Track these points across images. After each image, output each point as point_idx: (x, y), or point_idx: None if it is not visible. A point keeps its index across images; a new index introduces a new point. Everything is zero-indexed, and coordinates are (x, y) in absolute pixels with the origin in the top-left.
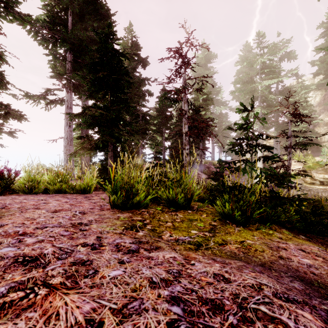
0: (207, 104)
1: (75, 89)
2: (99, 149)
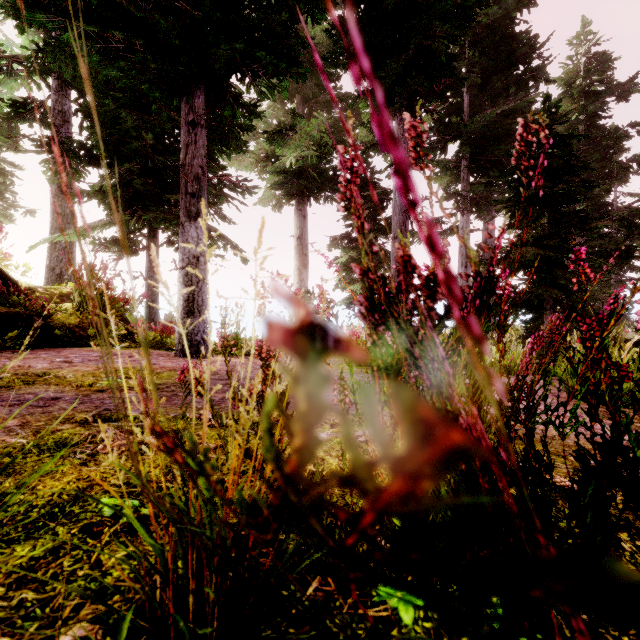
0: None
1: (475, 208)
2: (526, 306)
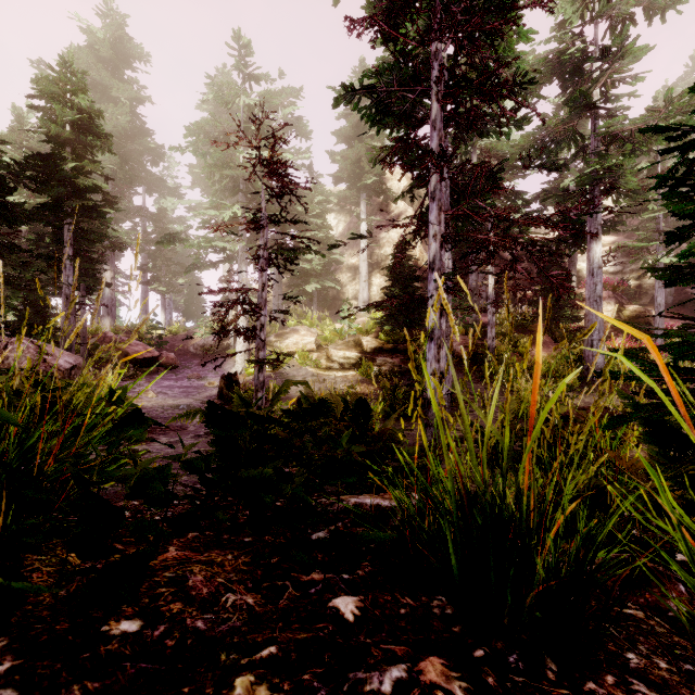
0: (89, 146)
1: None
2: None
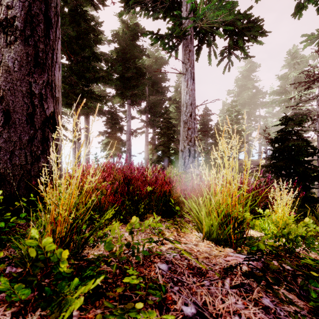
0: (238, 119)
1: (150, 127)
2: (161, 161)
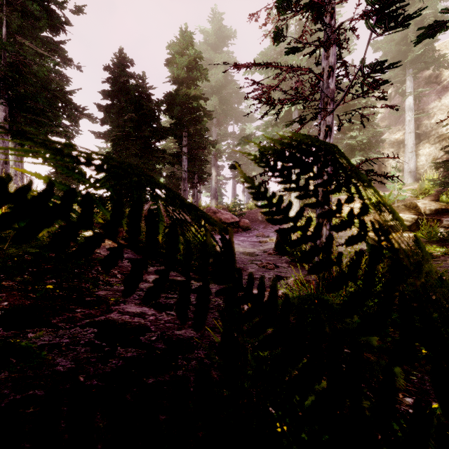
0: (195, 79)
1: None
2: None
